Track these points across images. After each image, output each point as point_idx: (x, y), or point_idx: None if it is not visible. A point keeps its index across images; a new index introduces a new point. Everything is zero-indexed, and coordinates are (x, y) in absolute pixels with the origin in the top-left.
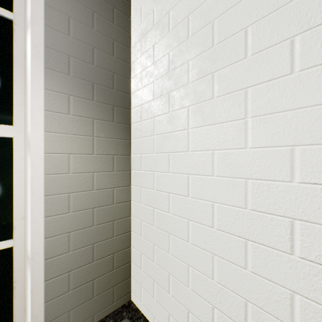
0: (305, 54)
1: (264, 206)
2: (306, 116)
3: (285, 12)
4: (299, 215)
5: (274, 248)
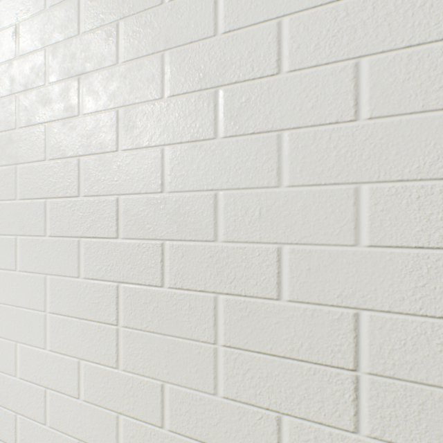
0: (23, 256)
1: (2, 398)
2: (23, 316)
3: (13, 207)
4: (20, 409)
5: (7, 442)
